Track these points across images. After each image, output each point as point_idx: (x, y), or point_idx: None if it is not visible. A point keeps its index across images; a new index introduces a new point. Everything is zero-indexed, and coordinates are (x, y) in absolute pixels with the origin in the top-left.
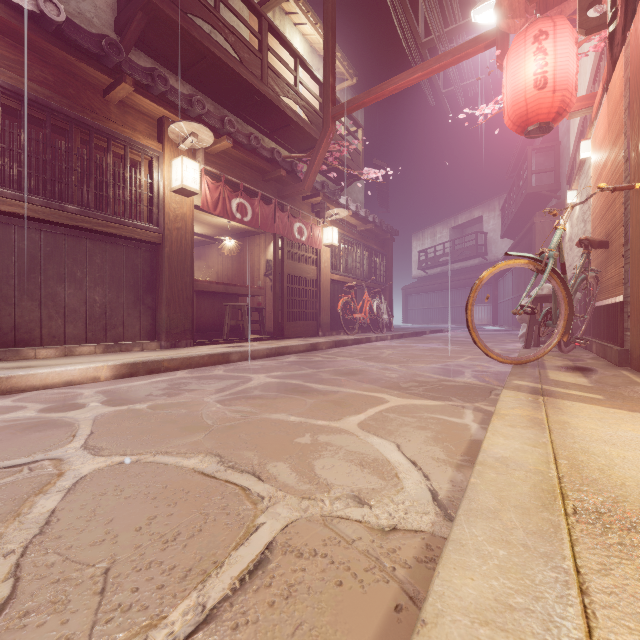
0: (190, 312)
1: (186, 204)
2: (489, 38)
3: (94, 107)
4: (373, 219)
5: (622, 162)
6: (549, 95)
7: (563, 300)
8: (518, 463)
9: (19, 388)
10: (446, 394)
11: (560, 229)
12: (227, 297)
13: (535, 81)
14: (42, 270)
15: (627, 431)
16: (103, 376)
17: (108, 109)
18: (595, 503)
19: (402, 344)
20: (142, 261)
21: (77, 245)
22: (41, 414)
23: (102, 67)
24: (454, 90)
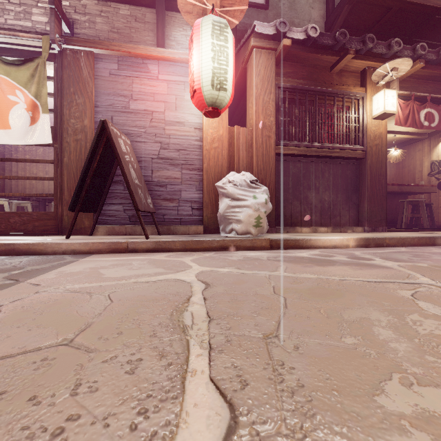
0: (384, 206)
1: (381, 125)
2: None
3: (325, 81)
4: None
5: None
6: None
7: None
8: None
9: (313, 246)
10: None
11: None
12: (396, 196)
13: None
14: (301, 184)
15: None
16: (350, 245)
17: (332, 78)
18: None
19: None
20: (350, 172)
21: (316, 167)
22: (353, 260)
23: (333, 52)
24: None
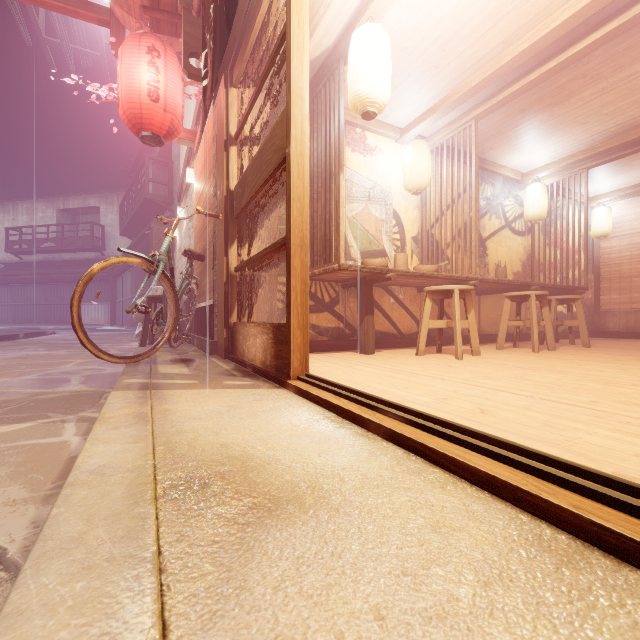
0: None
1: None
2: (103, 15)
3: None
4: None
5: (213, 195)
6: (161, 112)
7: (172, 301)
8: (117, 466)
9: None
10: (41, 411)
11: (170, 237)
12: None
13: (149, 91)
14: None
15: (211, 405)
16: None
17: None
18: (182, 476)
19: None
20: None
21: None
22: None
23: None
24: (62, 45)
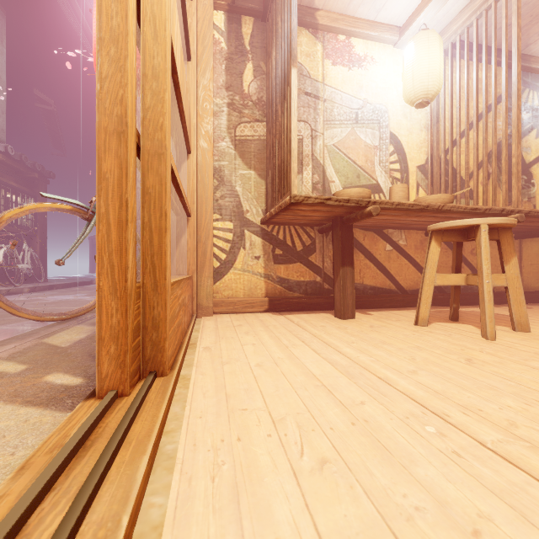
0: None
1: None
2: None
3: None
4: (6, 149)
5: None
6: None
7: None
8: None
9: None
10: None
11: None
12: None
13: None
14: None
15: None
16: None
17: None
18: None
19: (31, 298)
20: None
21: None
22: None
23: None
24: None
